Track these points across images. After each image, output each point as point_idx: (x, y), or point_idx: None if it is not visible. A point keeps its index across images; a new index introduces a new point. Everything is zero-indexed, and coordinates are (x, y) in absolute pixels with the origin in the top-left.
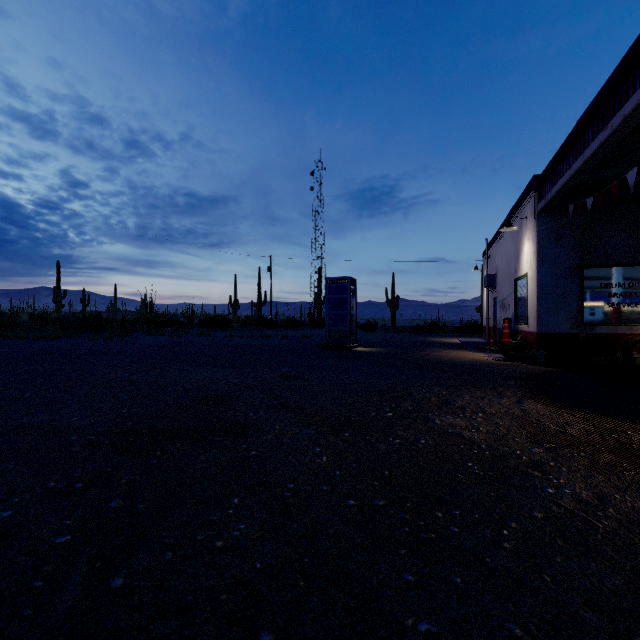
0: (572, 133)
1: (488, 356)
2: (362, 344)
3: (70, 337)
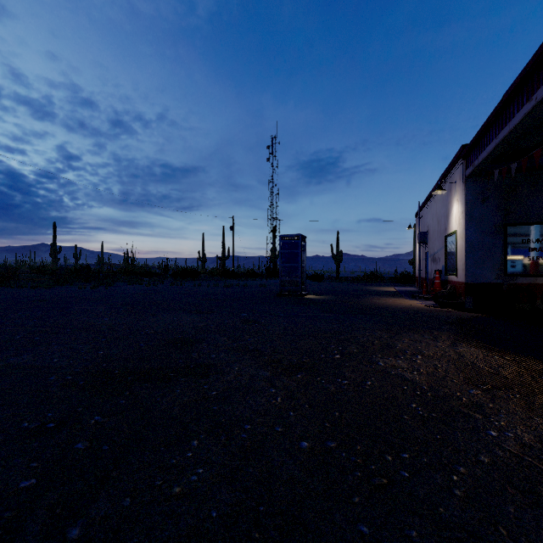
0: (498, 106)
1: (422, 303)
2: (311, 292)
3: (62, 286)
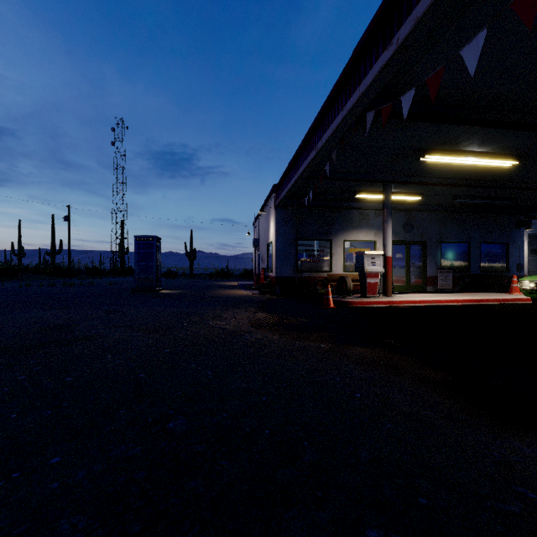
0: (286, 169)
1: (251, 292)
2: (166, 288)
3: None
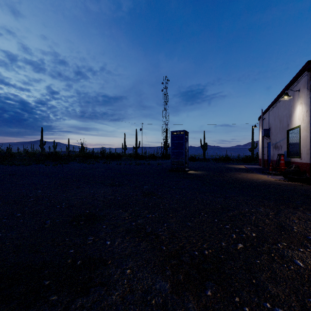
0: None
1: (273, 177)
2: (191, 169)
3: (38, 164)
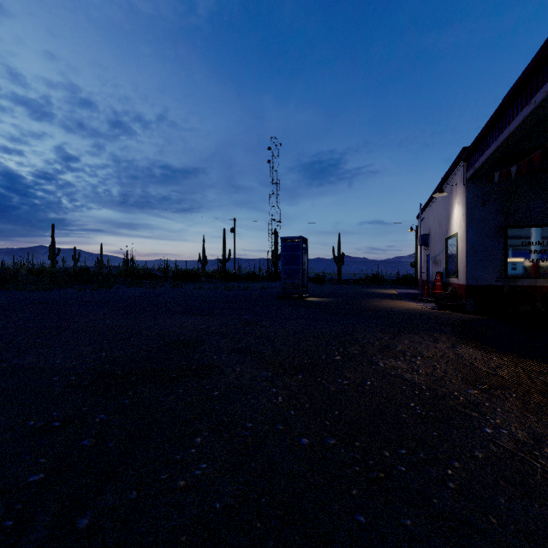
0: (498, 109)
1: (423, 305)
2: (312, 295)
3: (62, 288)
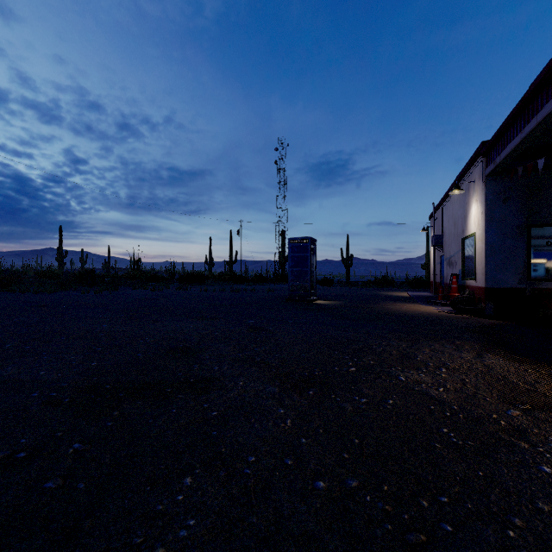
0: (524, 97)
1: (438, 309)
2: (321, 297)
3: (66, 291)
